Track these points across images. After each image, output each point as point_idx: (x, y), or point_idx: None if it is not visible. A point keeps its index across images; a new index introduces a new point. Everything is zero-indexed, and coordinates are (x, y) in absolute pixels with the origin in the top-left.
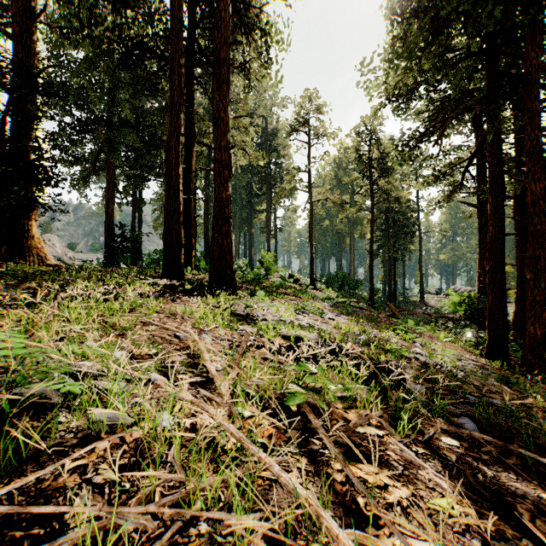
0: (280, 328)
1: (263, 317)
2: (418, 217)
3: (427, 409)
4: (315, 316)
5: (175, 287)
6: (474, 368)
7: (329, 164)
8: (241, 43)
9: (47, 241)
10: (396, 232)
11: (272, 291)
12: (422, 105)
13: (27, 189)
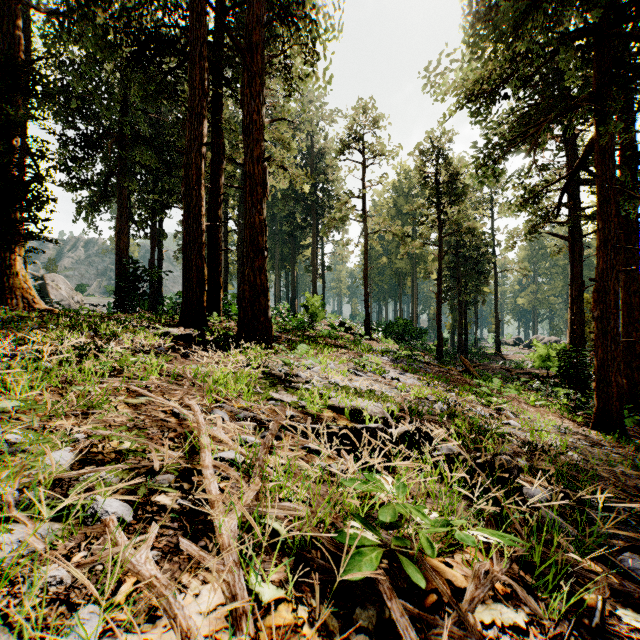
0: (329, 396)
1: (306, 379)
2: (493, 253)
3: (574, 544)
4: (374, 375)
5: (192, 337)
6: (587, 447)
7: (387, 190)
8: (280, 39)
9: (50, 282)
10: (467, 271)
11: (319, 342)
12: (501, 116)
13: (10, 214)
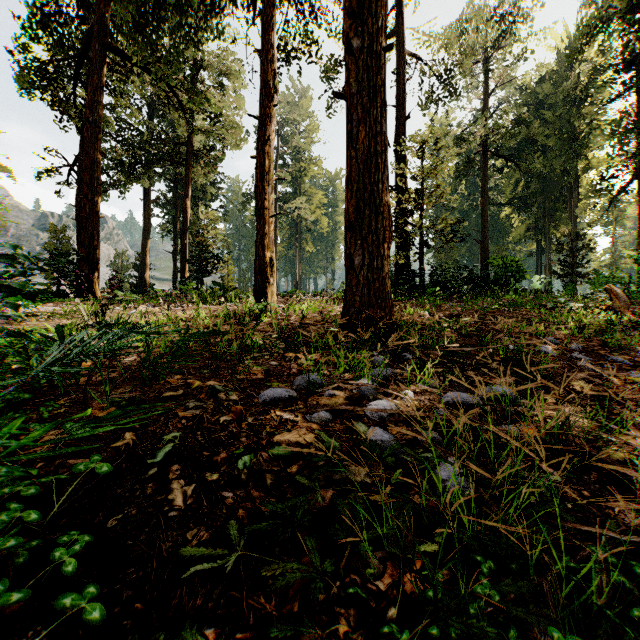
0: None
1: None
2: None
3: None
4: None
5: None
6: None
7: None
8: None
9: None
10: None
11: None
12: None
13: None
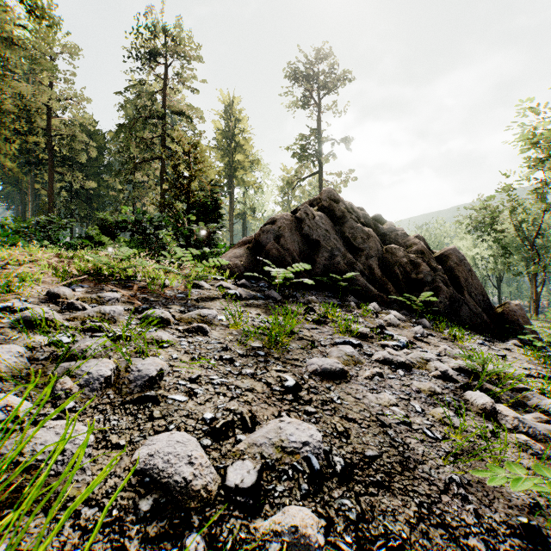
0: None
1: None
2: None
3: None
4: None
5: None
6: None
7: None
8: None
9: None
10: None
11: None
12: None
13: None
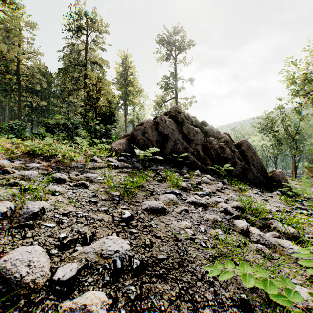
0: None
1: None
2: None
3: None
4: None
5: None
6: None
7: None
8: None
9: None
10: None
11: None
12: None
13: None
